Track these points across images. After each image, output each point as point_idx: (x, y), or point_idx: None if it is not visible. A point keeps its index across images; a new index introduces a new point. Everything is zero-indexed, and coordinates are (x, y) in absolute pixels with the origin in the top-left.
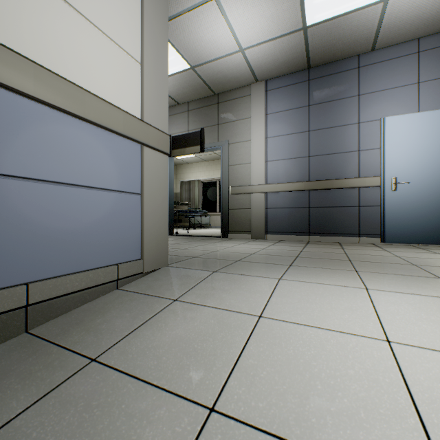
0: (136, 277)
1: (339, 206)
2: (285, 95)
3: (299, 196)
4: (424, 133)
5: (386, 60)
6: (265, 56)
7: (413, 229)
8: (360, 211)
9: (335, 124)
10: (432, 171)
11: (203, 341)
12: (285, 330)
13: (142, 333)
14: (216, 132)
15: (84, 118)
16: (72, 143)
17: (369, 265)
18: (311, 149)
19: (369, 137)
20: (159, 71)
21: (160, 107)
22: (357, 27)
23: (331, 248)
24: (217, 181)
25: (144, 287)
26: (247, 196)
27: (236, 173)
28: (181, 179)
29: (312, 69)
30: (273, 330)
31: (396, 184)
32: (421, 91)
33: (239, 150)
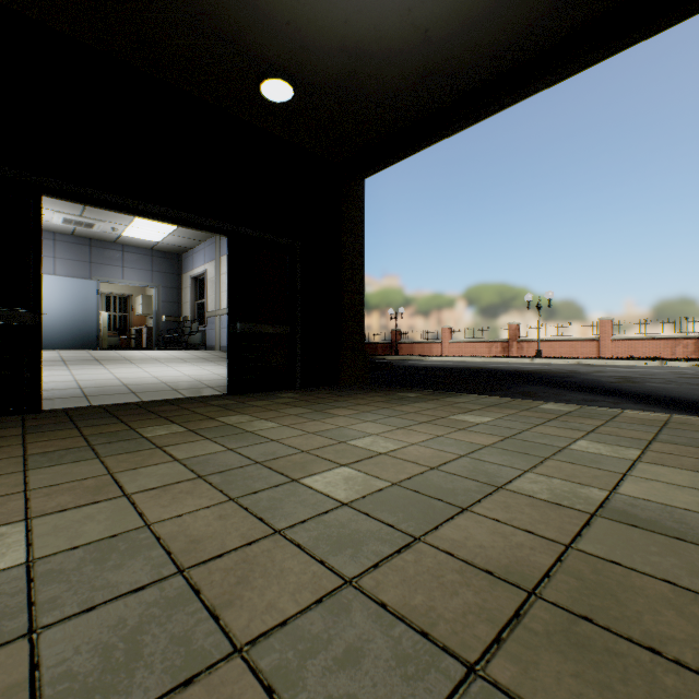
0: None
1: None
2: None
3: None
4: (57, 288)
5: None
6: None
7: (50, 341)
8: None
9: None
10: (61, 309)
11: None
12: None
13: None
14: None
15: None
16: None
17: None
18: None
19: None
20: None
21: None
22: None
23: None
24: None
25: None
26: None
27: None
28: None
29: None
30: None
31: None
32: (57, 263)
33: None
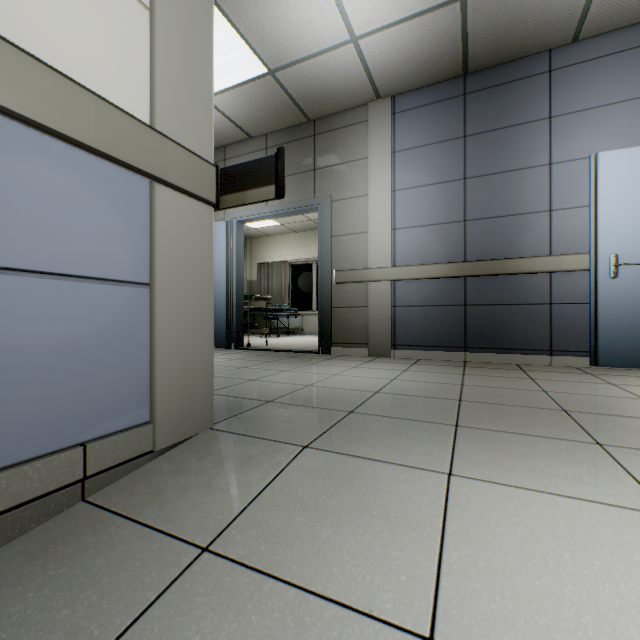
0: (135, 463)
1: (516, 303)
2: (425, 119)
3: (448, 286)
4: None
5: (598, 58)
6: (392, 52)
7: None
8: (553, 312)
9: (509, 166)
10: None
11: None
12: None
13: None
14: (312, 182)
15: None
16: None
17: (613, 426)
18: (468, 209)
19: (568, 188)
20: (191, 32)
21: (195, 107)
22: None
23: (510, 378)
24: (313, 262)
25: (144, 496)
26: (361, 286)
27: (344, 249)
28: (258, 259)
29: (470, 76)
30: None
31: (617, 267)
32: None
33: (349, 211)
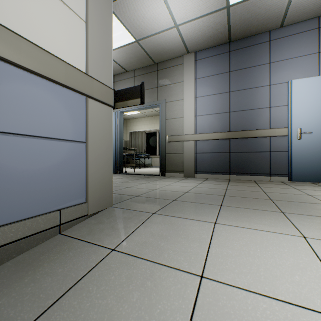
0: (80, 220)
1: (254, 151)
2: (211, 63)
3: (221, 143)
4: None
5: (292, 35)
6: (195, 31)
7: (315, 170)
8: (271, 155)
9: (250, 86)
10: None
11: (137, 320)
12: (233, 301)
13: (68, 303)
14: (156, 93)
15: (18, 65)
16: (6, 90)
17: (291, 205)
18: (231, 106)
19: (278, 96)
20: (103, 30)
21: (104, 64)
22: (270, 6)
23: (249, 186)
24: (157, 131)
25: (86, 232)
26: (180, 143)
27: (172, 125)
28: (129, 130)
29: (232, 43)
30: (220, 301)
31: (301, 134)
32: None
33: (174, 107)
